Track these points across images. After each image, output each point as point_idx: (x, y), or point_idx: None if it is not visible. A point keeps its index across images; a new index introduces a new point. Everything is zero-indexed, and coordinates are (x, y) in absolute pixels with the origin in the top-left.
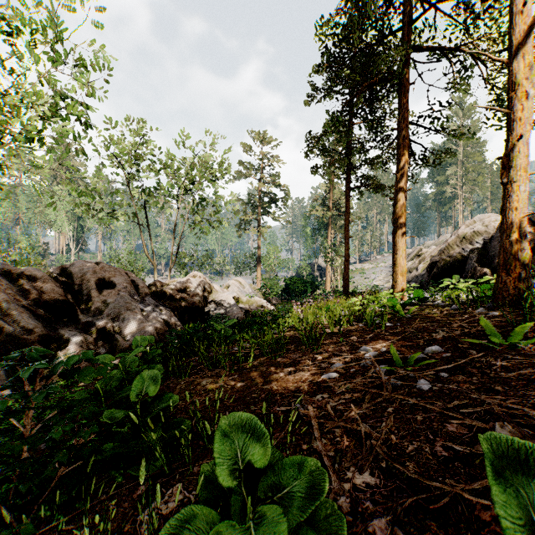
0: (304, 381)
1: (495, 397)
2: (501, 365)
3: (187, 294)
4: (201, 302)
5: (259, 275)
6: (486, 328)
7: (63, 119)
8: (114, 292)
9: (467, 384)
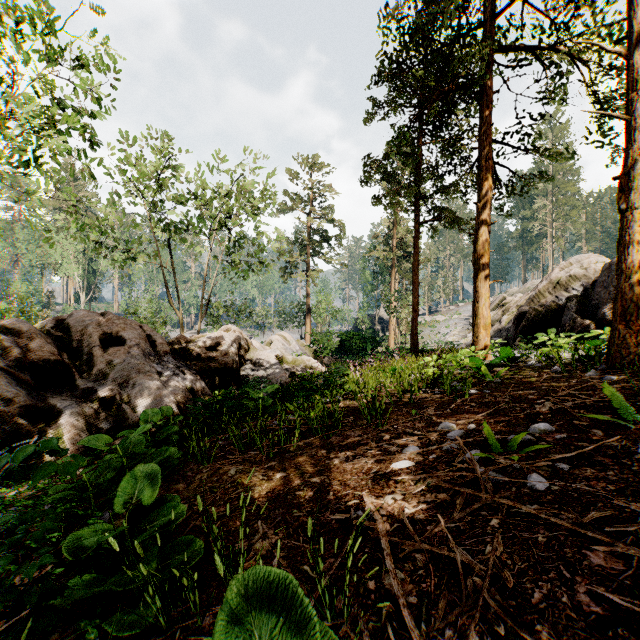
0: (367, 472)
1: None
2: None
3: (218, 352)
4: (236, 362)
5: (308, 329)
6: (611, 400)
7: (62, 134)
8: (122, 351)
9: (602, 483)
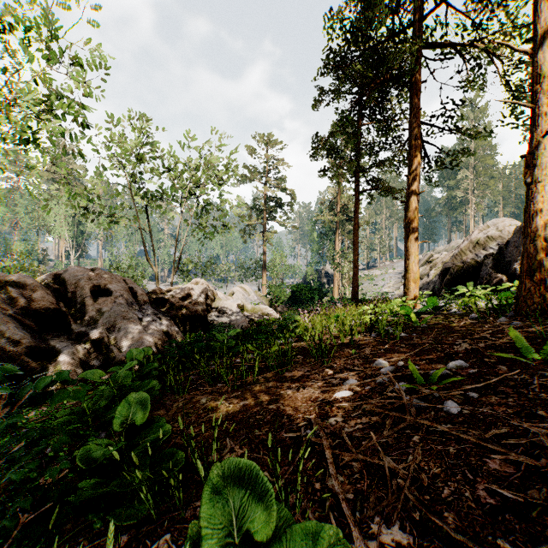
0: (314, 400)
1: (540, 425)
2: (538, 384)
3: (189, 302)
4: (204, 310)
5: (265, 282)
6: (515, 341)
7: (57, 118)
8: (109, 300)
9: (503, 408)
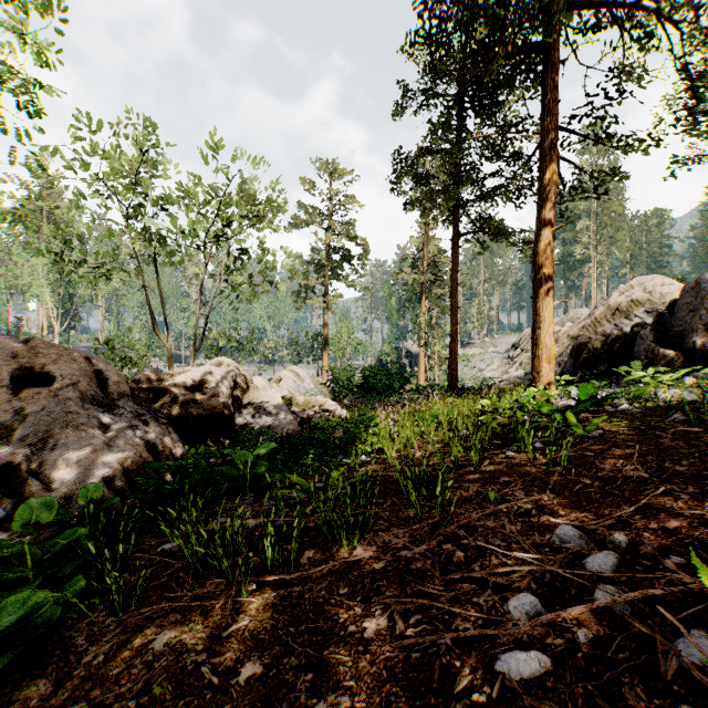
0: (444, 686)
1: None
2: None
3: (203, 394)
4: (228, 406)
5: (326, 363)
6: None
7: None
8: (45, 393)
9: None
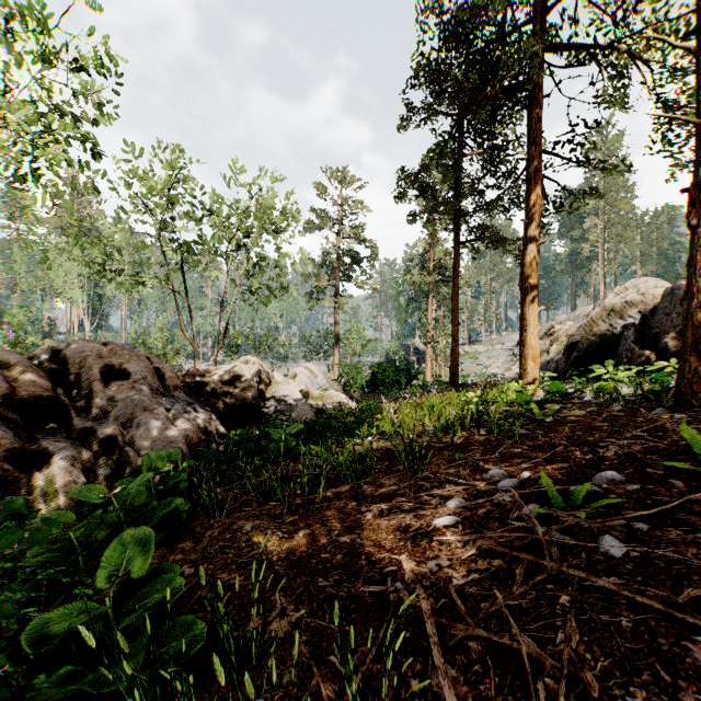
0: (405, 530)
1: None
2: None
3: (236, 387)
4: (256, 397)
5: (337, 360)
6: (690, 444)
7: (60, 142)
8: (126, 385)
9: (691, 549)
